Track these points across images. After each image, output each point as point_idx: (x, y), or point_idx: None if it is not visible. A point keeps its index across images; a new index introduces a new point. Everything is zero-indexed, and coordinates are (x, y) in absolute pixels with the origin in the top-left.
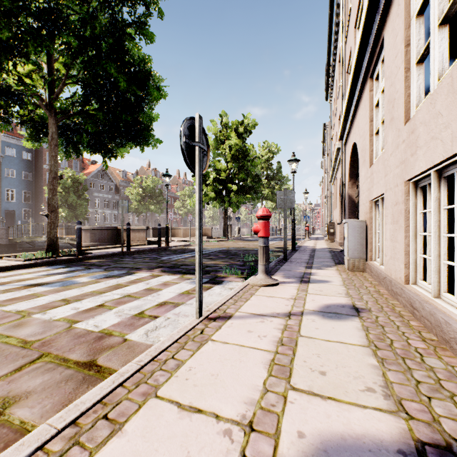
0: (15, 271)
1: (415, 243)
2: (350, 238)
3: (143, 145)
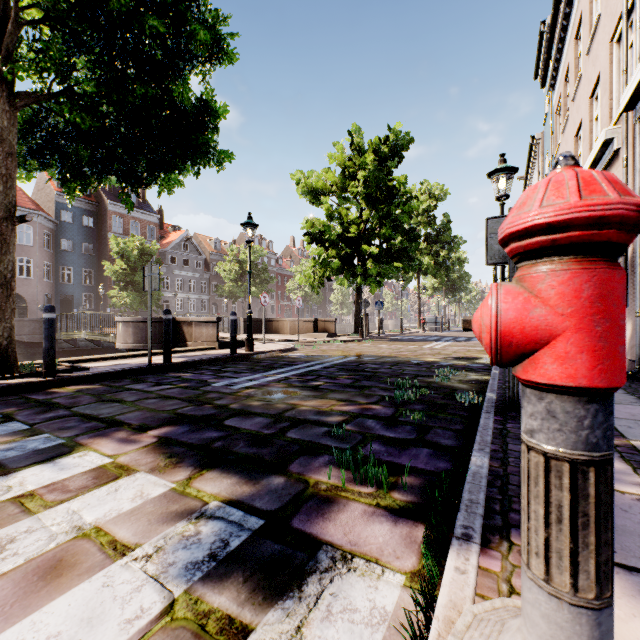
0: None
1: None
2: None
3: (198, 163)
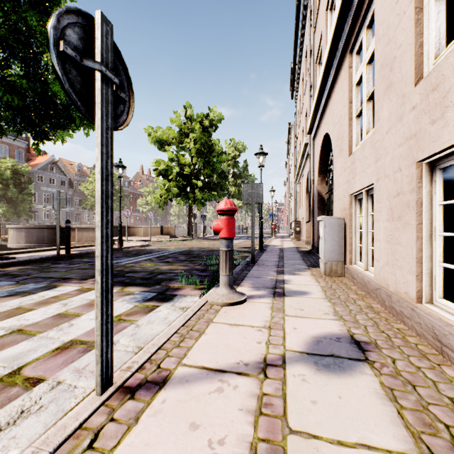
0: None
1: (430, 247)
2: (328, 237)
3: (88, 128)
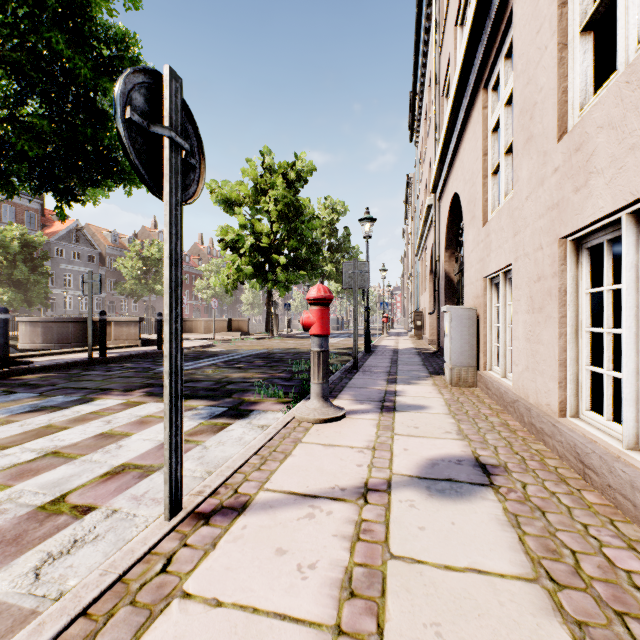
0: None
1: (576, 346)
2: (455, 335)
3: (130, 185)
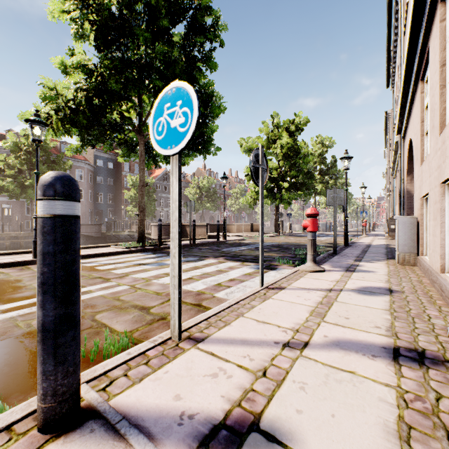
0: (122, 255)
1: None
2: (400, 233)
3: (205, 153)
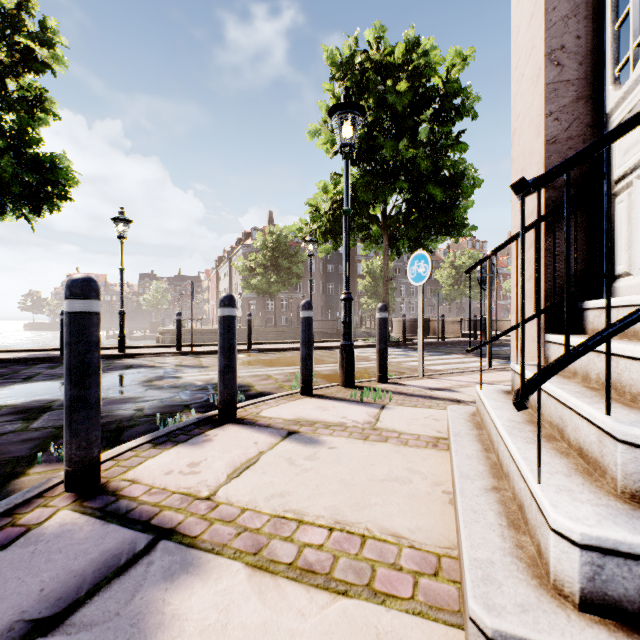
0: (371, 348)
1: None
2: None
3: (456, 236)
